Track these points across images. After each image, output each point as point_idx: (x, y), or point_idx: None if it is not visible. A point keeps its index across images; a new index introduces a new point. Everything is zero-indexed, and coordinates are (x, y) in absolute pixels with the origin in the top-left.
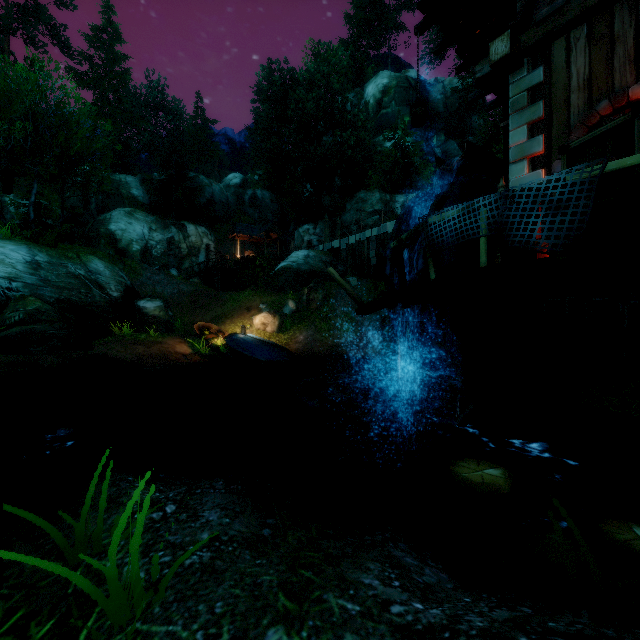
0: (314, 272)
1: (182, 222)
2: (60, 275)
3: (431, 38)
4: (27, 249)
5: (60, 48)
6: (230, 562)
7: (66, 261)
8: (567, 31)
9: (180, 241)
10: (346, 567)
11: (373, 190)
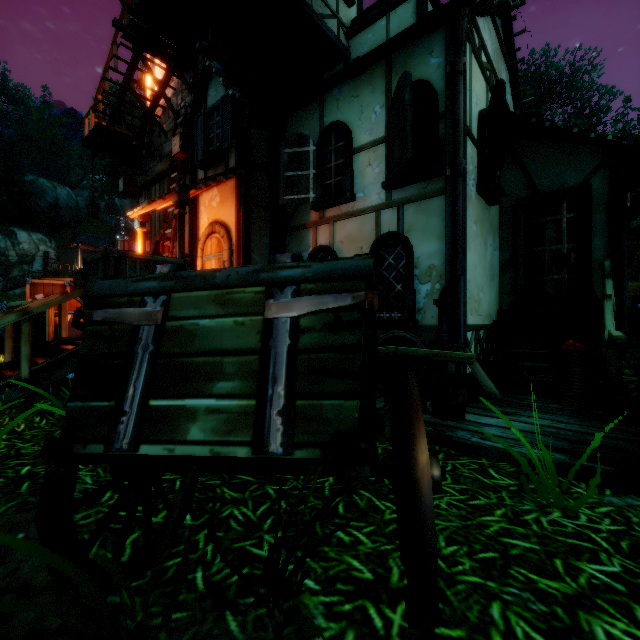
0: None
1: (11, 228)
2: None
3: None
4: None
5: None
6: None
7: None
8: (154, 184)
9: (7, 248)
10: None
11: None
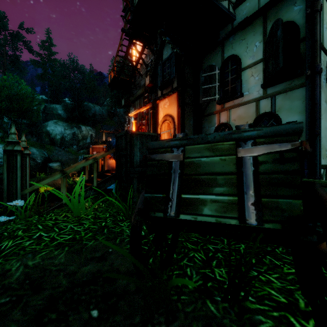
0: None
1: (79, 125)
2: None
3: None
4: None
5: (28, 50)
6: None
7: None
8: (136, 100)
9: (78, 133)
10: None
11: None
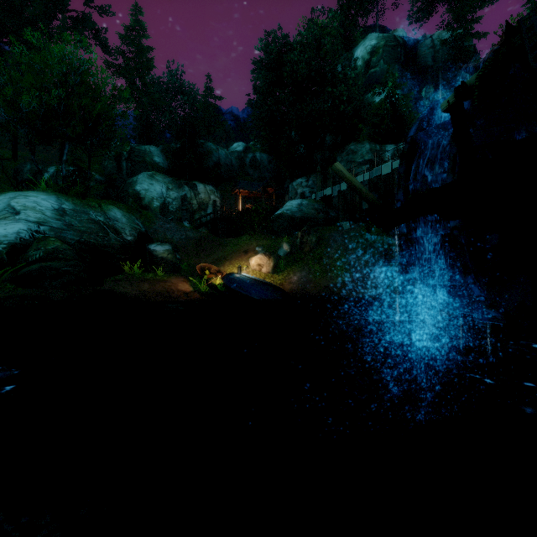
0: (307, 218)
1: (193, 182)
2: (82, 221)
3: None
4: (56, 198)
5: (101, 48)
6: None
7: (88, 209)
8: None
9: (191, 198)
10: None
11: (363, 141)
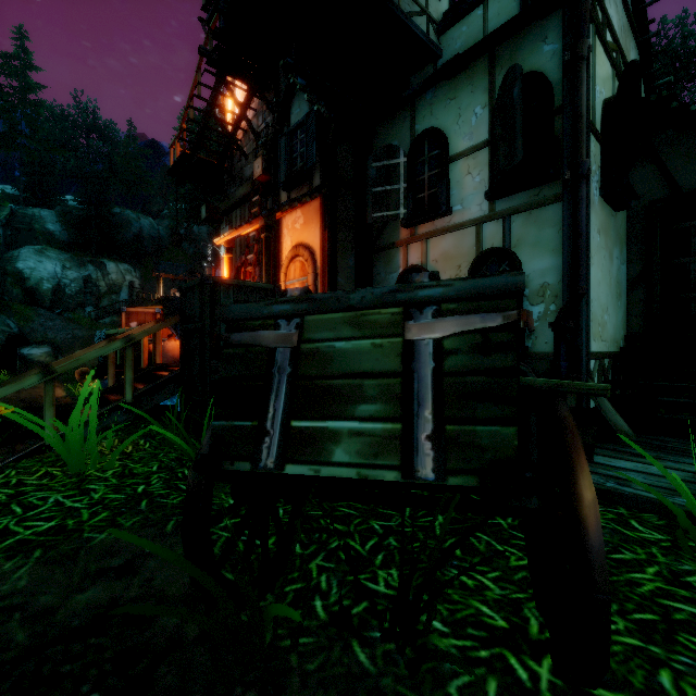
0: None
1: (101, 259)
2: None
3: None
4: None
5: None
6: None
7: None
8: (235, 209)
9: (98, 279)
10: None
11: None
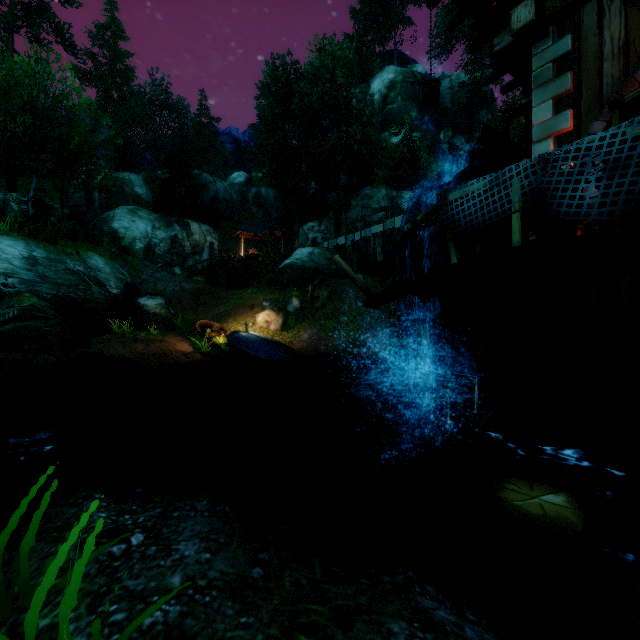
0: (319, 269)
1: (185, 220)
2: (58, 271)
3: (438, 32)
4: (24, 244)
5: (64, 46)
6: (205, 621)
7: (65, 257)
8: None
9: (183, 239)
10: (361, 630)
11: (379, 186)
